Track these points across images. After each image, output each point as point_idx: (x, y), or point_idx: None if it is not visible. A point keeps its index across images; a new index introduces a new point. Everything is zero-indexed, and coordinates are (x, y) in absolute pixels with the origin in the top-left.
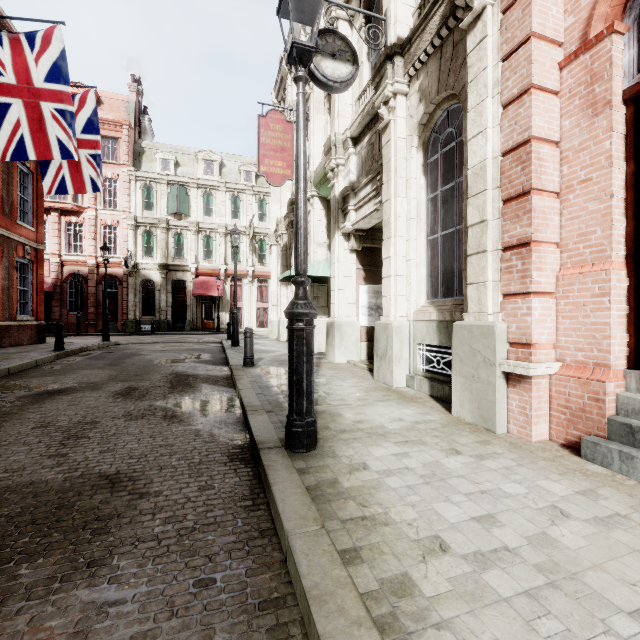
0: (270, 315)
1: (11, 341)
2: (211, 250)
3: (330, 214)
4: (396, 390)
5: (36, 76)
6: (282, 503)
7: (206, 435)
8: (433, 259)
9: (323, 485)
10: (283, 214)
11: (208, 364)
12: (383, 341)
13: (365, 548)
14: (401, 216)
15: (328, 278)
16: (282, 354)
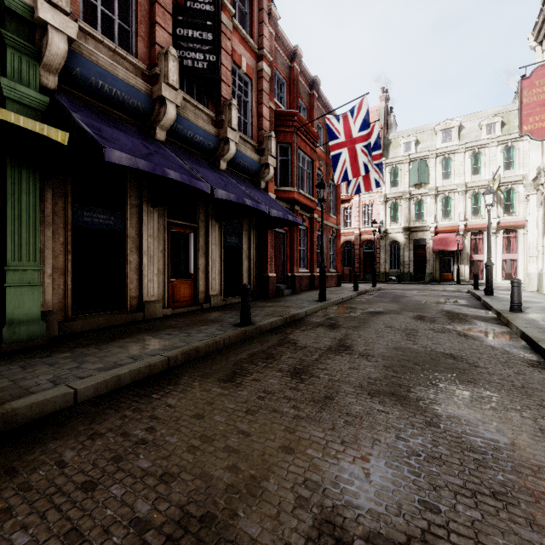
0: (520, 267)
1: (328, 284)
2: (449, 209)
3: None
4: None
5: (354, 132)
6: None
7: (500, 350)
8: None
9: None
10: None
11: (469, 307)
12: None
13: None
14: None
15: None
16: None
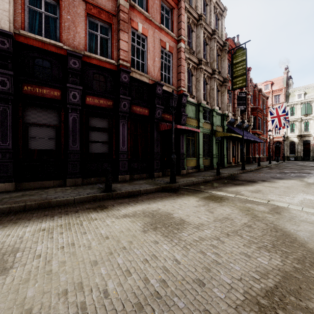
0: None
1: (263, 160)
2: None
3: None
4: None
5: (279, 113)
6: None
7: None
8: None
9: None
10: None
11: None
12: None
13: None
14: None
15: None
16: None
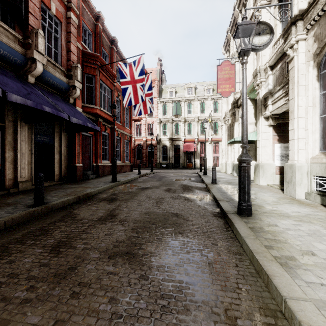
0: (220, 160)
1: (124, 170)
2: (191, 130)
3: (256, 107)
4: (297, 200)
5: (136, 76)
6: (239, 229)
7: (202, 207)
8: (324, 128)
9: (256, 227)
10: (228, 109)
11: (195, 182)
12: (289, 174)
13: (275, 247)
14: (301, 106)
15: (255, 140)
16: (229, 179)
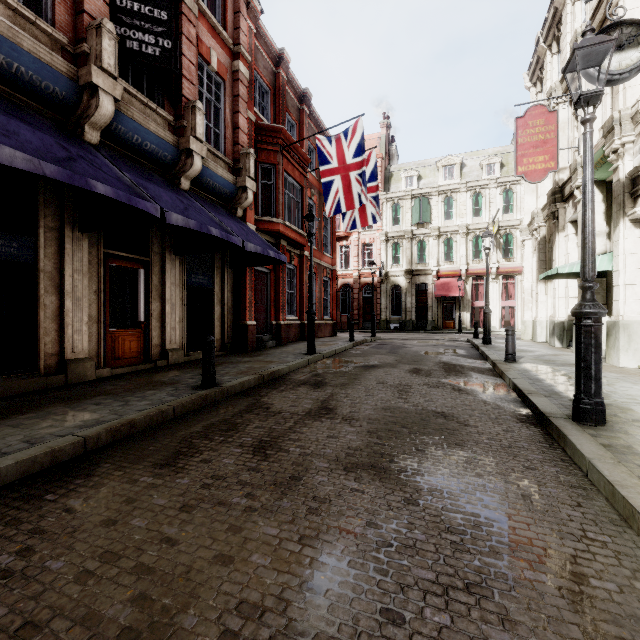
0: (517, 314)
1: (321, 334)
2: (451, 252)
3: (610, 197)
4: None
5: (348, 157)
6: (579, 445)
7: (492, 404)
8: None
9: (616, 446)
10: (540, 205)
11: (467, 358)
12: None
13: None
14: None
15: (607, 271)
16: (544, 354)
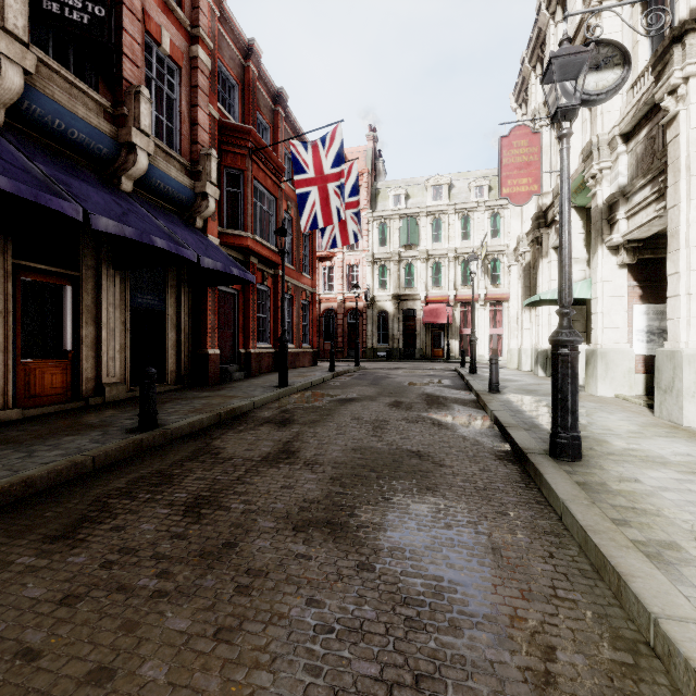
0: (505, 342)
1: (299, 363)
2: (440, 276)
3: (589, 224)
4: (687, 429)
5: (326, 167)
6: (554, 485)
7: (472, 440)
8: None
9: (591, 483)
10: (525, 230)
11: (451, 389)
12: (668, 371)
13: (634, 522)
14: None
15: (586, 299)
16: (527, 384)
